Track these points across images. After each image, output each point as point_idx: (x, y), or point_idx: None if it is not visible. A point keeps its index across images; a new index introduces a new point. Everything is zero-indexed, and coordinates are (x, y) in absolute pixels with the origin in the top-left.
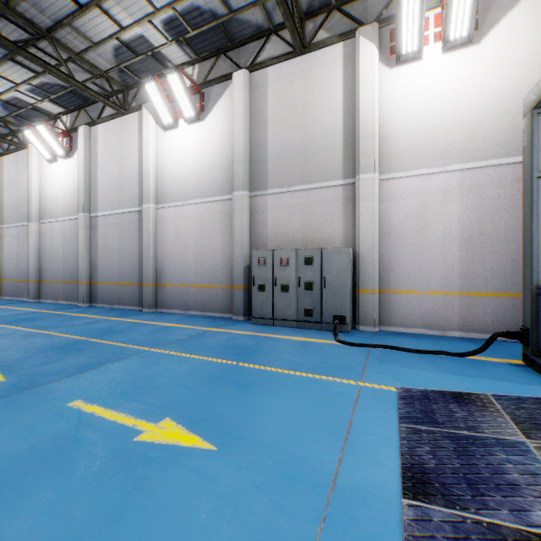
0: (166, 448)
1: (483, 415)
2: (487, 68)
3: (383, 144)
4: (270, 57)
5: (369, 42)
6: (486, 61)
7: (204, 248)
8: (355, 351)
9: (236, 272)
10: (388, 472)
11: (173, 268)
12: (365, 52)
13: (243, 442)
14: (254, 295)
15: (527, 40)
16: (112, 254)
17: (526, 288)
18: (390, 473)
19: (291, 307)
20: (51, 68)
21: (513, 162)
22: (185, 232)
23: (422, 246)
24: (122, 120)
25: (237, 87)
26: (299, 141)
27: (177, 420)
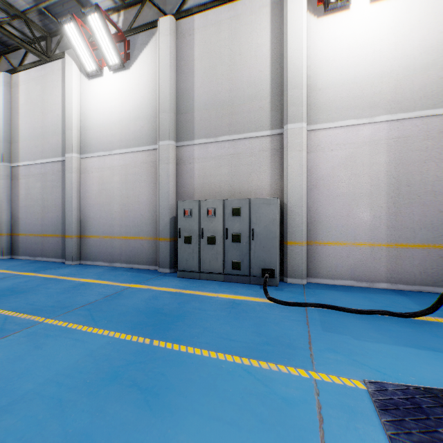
0: None
1: None
2: (414, 19)
3: (311, 94)
4: (197, 6)
5: None
6: (413, 12)
7: (130, 199)
8: (291, 313)
9: (161, 223)
10: None
11: (98, 219)
12: (293, 0)
13: None
14: (180, 247)
15: None
16: (35, 205)
17: None
18: None
19: (218, 260)
20: None
21: (440, 114)
22: (110, 183)
23: (349, 197)
24: (45, 68)
25: (163, 34)
26: (226, 91)
27: None
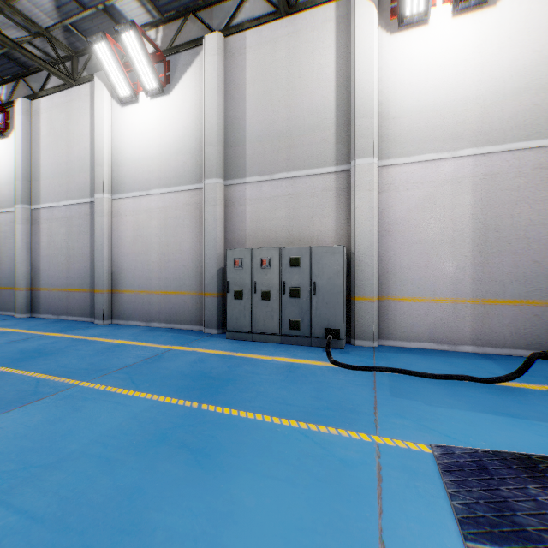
0: None
1: None
2: (504, 35)
3: (382, 124)
4: (249, 20)
5: (367, 1)
6: (503, 27)
7: (170, 248)
8: (357, 377)
9: (207, 276)
10: None
11: (132, 271)
12: (362, 13)
13: None
14: (229, 304)
15: None
16: (59, 255)
17: None
18: None
19: (274, 318)
20: None
21: (534, 147)
22: (147, 228)
23: (428, 245)
24: (71, 93)
25: (209, 53)
26: (283, 120)
27: None
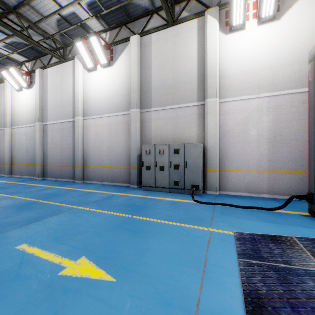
0: (80, 280)
1: (292, 252)
2: (284, 34)
3: (221, 80)
4: (153, 28)
5: (213, 18)
6: (284, 30)
7: (113, 144)
8: (205, 207)
9: (132, 158)
10: (234, 297)
11: (94, 156)
12: (211, 25)
13: (134, 274)
14: (143, 172)
15: (308, 18)
16: (56, 147)
17: (311, 168)
18: (236, 298)
19: (165, 179)
20: (17, 32)
21: (300, 92)
22: (101, 134)
23: (245, 142)
24: (63, 65)
25: (133, 45)
26: (171, 79)
27: (90, 258)
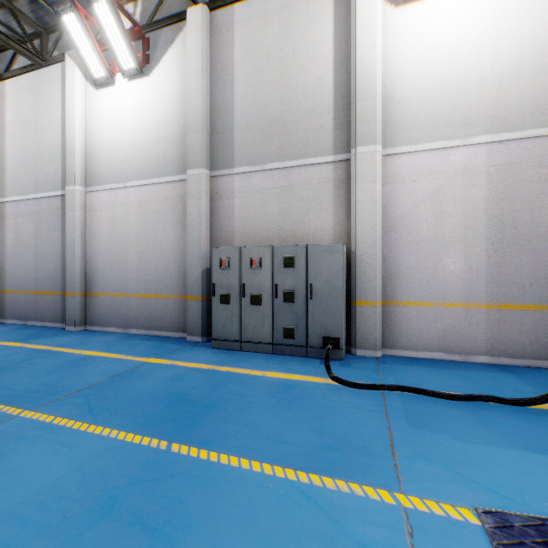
0: None
1: None
2: (522, 8)
3: (386, 108)
4: None
5: None
6: None
7: (150, 246)
8: (363, 399)
9: (191, 277)
10: None
11: (108, 272)
12: None
13: None
14: (215, 309)
15: None
16: (27, 253)
17: None
18: None
19: (265, 325)
20: None
21: None
22: (124, 224)
23: (437, 243)
24: (40, 74)
25: (193, 29)
26: (276, 104)
27: None
